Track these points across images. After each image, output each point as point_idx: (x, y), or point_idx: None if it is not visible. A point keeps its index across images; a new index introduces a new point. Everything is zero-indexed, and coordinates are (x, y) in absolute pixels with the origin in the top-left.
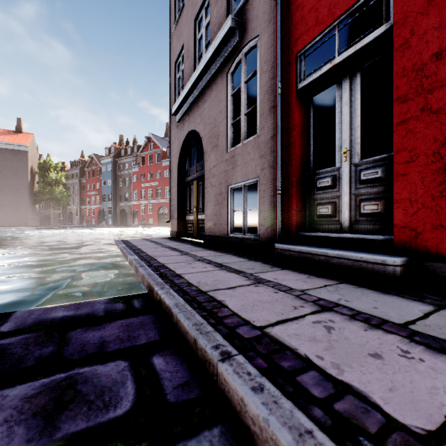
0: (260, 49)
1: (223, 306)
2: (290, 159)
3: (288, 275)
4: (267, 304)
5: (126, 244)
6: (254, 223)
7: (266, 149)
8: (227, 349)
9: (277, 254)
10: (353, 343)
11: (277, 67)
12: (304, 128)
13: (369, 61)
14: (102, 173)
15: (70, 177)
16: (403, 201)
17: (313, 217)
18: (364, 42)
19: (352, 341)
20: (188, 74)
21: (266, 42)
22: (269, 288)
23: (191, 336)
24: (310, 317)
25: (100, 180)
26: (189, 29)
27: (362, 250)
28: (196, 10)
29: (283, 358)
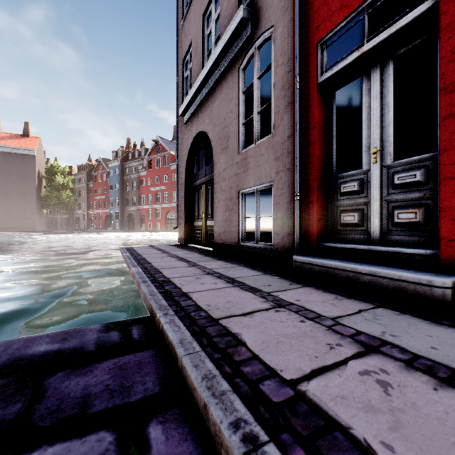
0: (276, 40)
1: (239, 344)
2: (310, 161)
3: (312, 295)
4: (295, 340)
5: (131, 253)
6: (265, 229)
7: (282, 150)
8: (251, 430)
9: (296, 267)
10: (428, 417)
11: (294, 60)
12: (325, 126)
13: (405, 47)
14: (109, 177)
15: (77, 181)
16: (451, 210)
17: (335, 226)
18: (400, 24)
19: (424, 412)
20: (196, 73)
21: (282, 33)
22: (293, 315)
23: (201, 398)
24: (354, 364)
25: (107, 184)
26: (198, 25)
27: (398, 266)
28: (204, 4)
29: (334, 447)
